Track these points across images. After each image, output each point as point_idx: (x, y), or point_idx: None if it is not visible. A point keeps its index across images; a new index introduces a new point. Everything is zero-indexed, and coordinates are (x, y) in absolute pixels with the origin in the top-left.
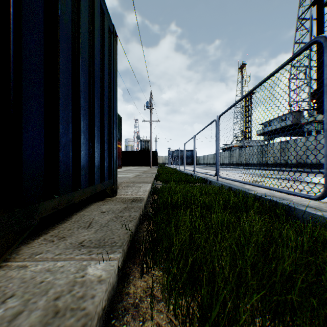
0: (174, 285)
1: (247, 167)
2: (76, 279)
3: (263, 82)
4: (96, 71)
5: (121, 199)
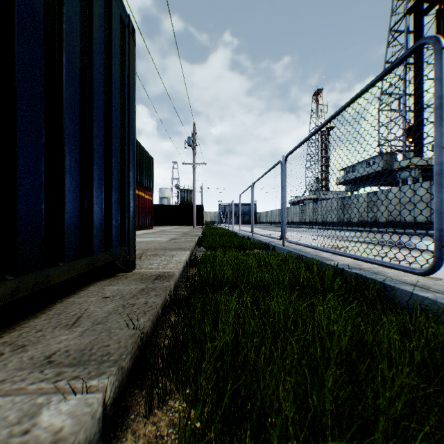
0: (199, 438)
1: (323, 227)
2: (11, 439)
3: (346, 106)
4: (97, 79)
5: (140, 274)
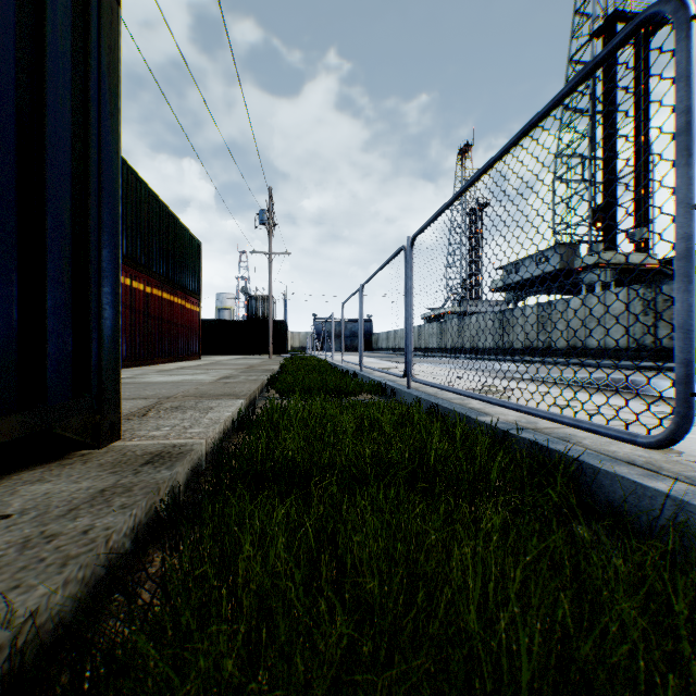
0: None
1: (473, 357)
2: None
3: (512, 145)
4: None
5: (121, 453)
